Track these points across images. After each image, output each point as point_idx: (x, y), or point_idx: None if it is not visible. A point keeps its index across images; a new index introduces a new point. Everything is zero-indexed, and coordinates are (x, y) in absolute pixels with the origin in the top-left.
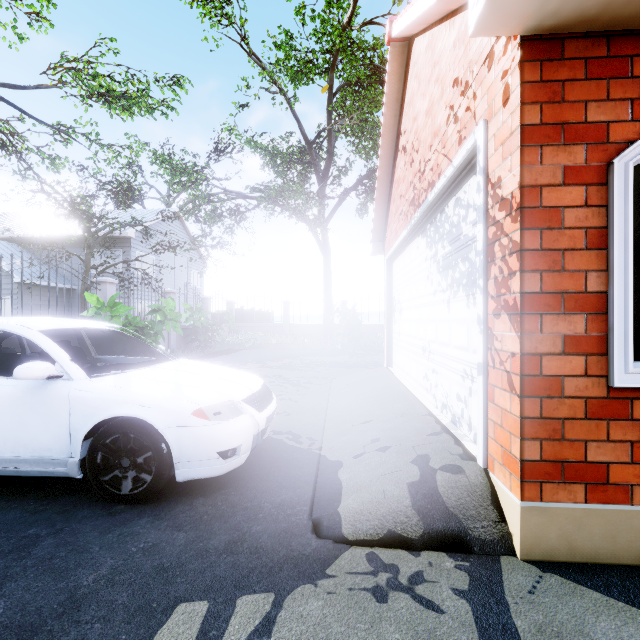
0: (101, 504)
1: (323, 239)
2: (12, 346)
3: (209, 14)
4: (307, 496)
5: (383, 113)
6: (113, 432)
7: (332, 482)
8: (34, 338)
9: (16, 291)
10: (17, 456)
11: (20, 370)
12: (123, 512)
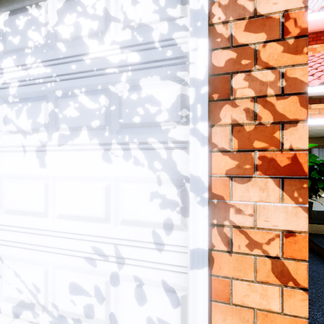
0: None
1: None
2: None
3: None
4: None
5: None
6: None
7: None
8: None
9: None
10: None
11: None
12: None
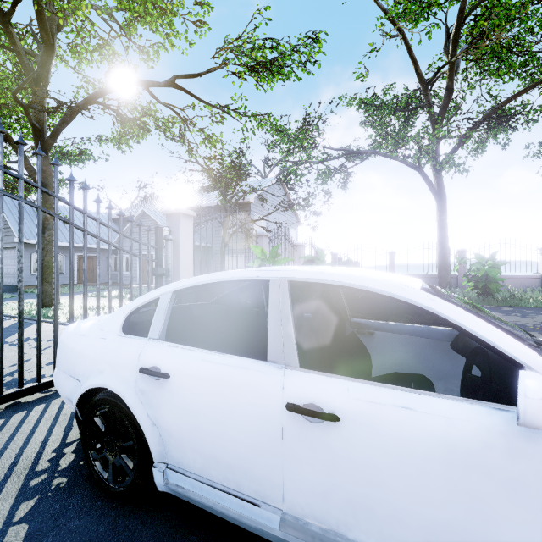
0: None
1: (437, 185)
2: (207, 295)
3: None
4: None
5: None
6: None
7: None
8: (436, 307)
9: None
10: None
11: (537, 404)
12: None
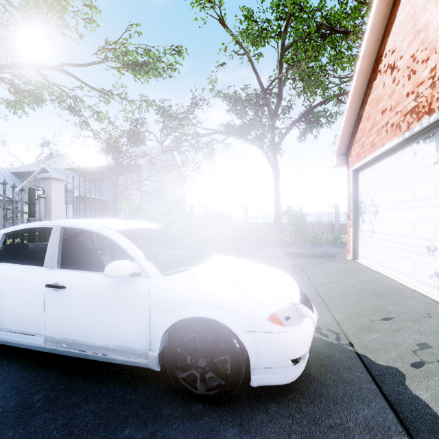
0: (178, 399)
1: (273, 160)
2: (79, 238)
3: (199, 0)
4: (390, 417)
5: (365, 40)
6: (190, 331)
7: (411, 400)
8: (115, 238)
9: (75, 201)
10: (104, 344)
11: (110, 268)
12: (204, 415)
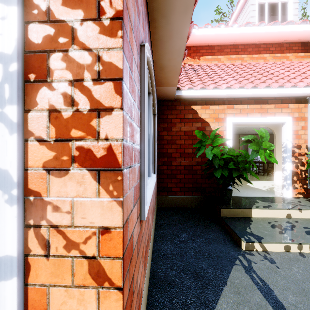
0: None
1: None
2: None
3: None
4: None
5: None
6: None
7: None
8: None
9: None
10: None
11: None
12: None
